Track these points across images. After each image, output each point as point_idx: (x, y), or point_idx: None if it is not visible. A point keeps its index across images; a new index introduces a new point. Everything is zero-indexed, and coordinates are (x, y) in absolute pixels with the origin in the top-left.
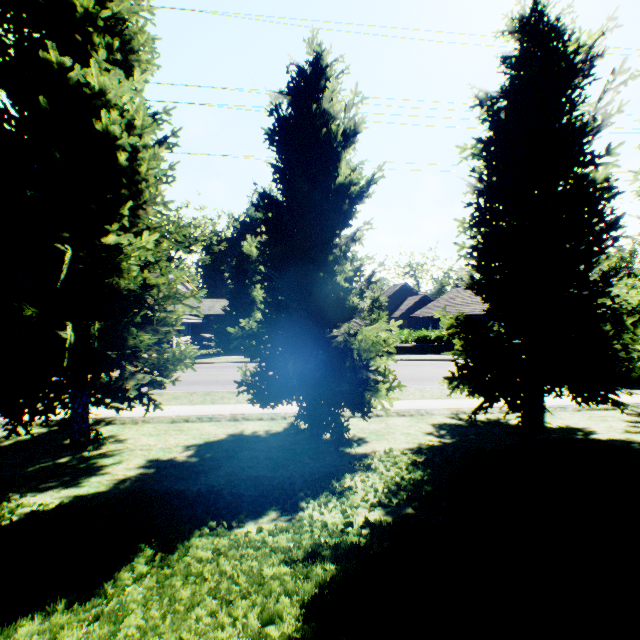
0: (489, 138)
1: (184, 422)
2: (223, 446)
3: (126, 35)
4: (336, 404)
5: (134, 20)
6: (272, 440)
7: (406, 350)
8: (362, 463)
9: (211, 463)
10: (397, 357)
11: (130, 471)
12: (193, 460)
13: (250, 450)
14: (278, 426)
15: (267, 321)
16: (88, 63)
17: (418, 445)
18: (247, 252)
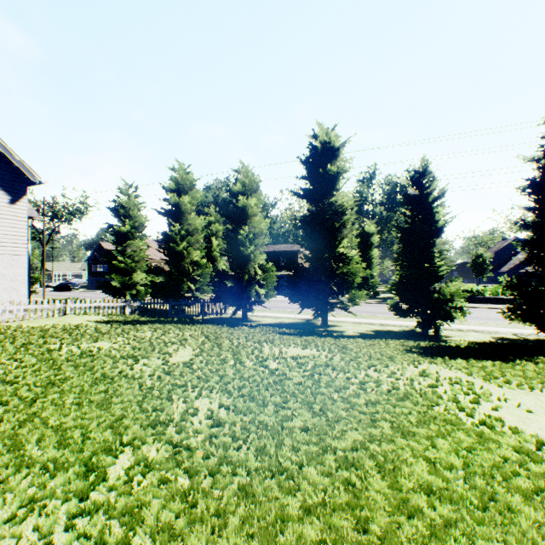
0: (527, 188)
1: (358, 324)
2: (382, 331)
3: (342, 172)
4: (435, 319)
5: (344, 164)
6: (403, 332)
7: (502, 301)
8: (447, 340)
9: (380, 335)
10: (491, 306)
11: (352, 333)
12: (372, 333)
13: (394, 333)
14: (404, 329)
15: (401, 281)
16: (331, 188)
17: (479, 340)
18: (366, 230)
